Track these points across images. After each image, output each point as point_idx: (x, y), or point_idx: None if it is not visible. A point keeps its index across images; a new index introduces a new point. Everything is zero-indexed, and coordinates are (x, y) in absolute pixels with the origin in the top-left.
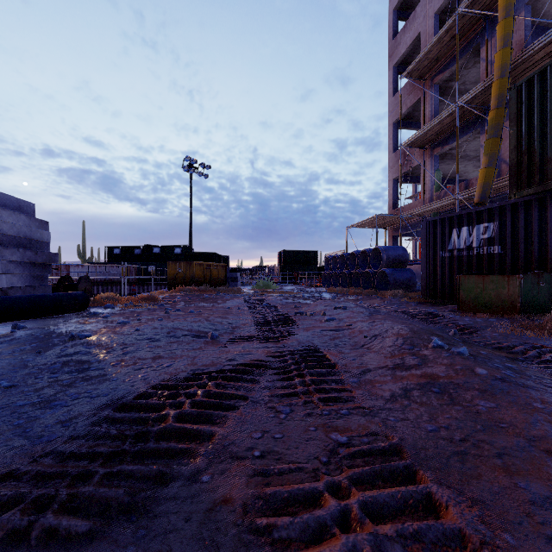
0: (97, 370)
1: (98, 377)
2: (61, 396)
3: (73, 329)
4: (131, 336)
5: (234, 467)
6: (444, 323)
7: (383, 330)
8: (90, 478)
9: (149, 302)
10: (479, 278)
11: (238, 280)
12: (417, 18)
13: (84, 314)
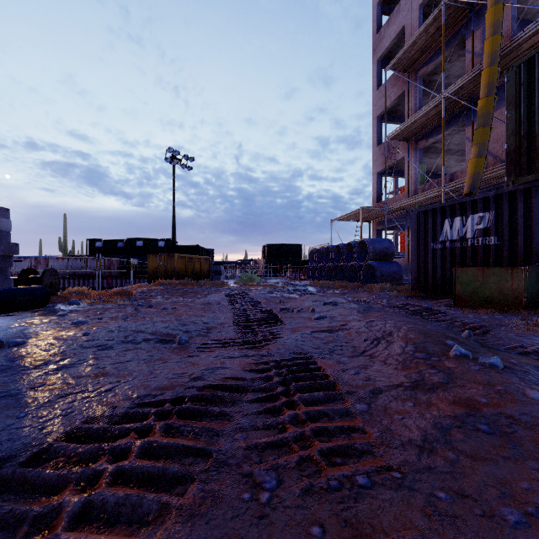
0: (5, 398)
1: (0, 411)
2: None
3: (14, 332)
4: (76, 343)
5: None
6: (449, 322)
7: (386, 332)
8: None
9: (122, 297)
10: (479, 270)
11: (222, 274)
12: (402, 11)
13: (43, 311)
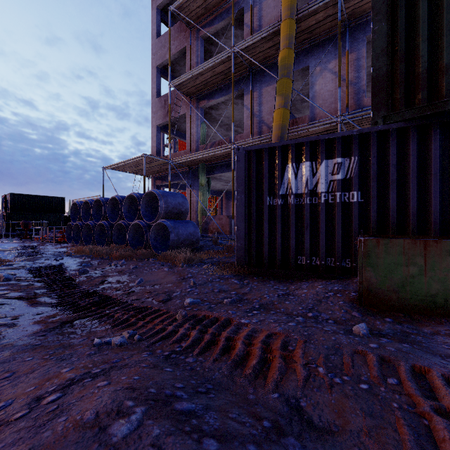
0: None
1: None
2: None
3: None
4: None
5: None
6: None
7: None
8: None
9: None
10: (416, 244)
11: None
12: None
13: None
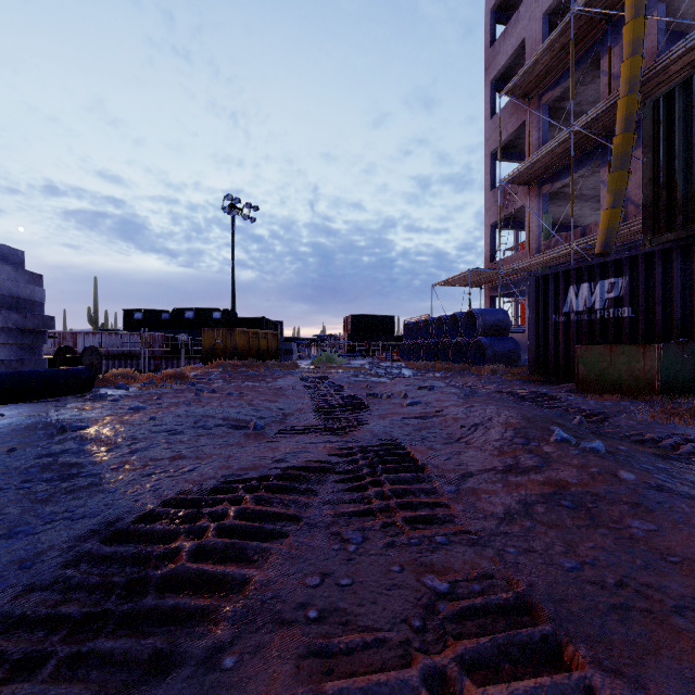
0: (88, 477)
1: (89, 487)
2: (29, 517)
3: (67, 418)
4: (144, 427)
5: (276, 639)
6: (564, 408)
7: (486, 418)
8: (41, 664)
9: (176, 380)
10: (606, 348)
11: (293, 353)
12: (521, 20)
13: (88, 396)
